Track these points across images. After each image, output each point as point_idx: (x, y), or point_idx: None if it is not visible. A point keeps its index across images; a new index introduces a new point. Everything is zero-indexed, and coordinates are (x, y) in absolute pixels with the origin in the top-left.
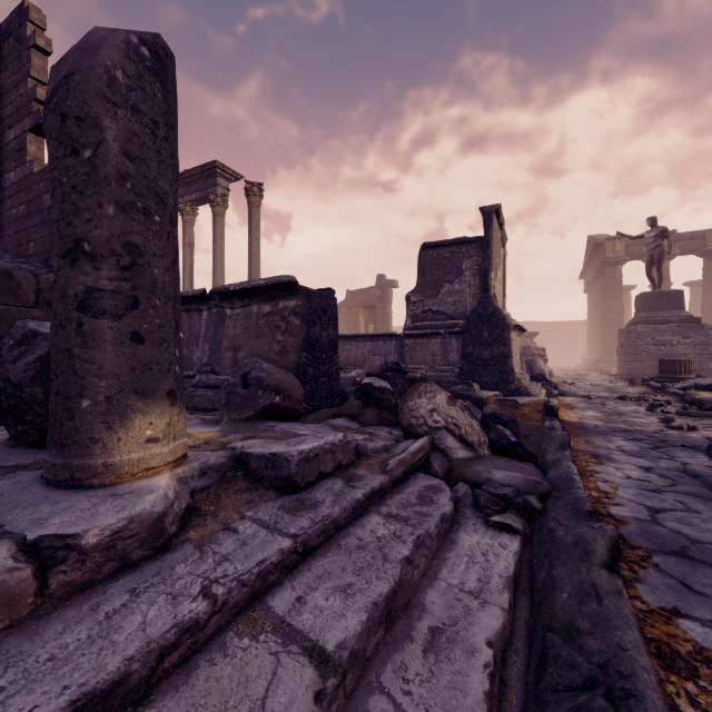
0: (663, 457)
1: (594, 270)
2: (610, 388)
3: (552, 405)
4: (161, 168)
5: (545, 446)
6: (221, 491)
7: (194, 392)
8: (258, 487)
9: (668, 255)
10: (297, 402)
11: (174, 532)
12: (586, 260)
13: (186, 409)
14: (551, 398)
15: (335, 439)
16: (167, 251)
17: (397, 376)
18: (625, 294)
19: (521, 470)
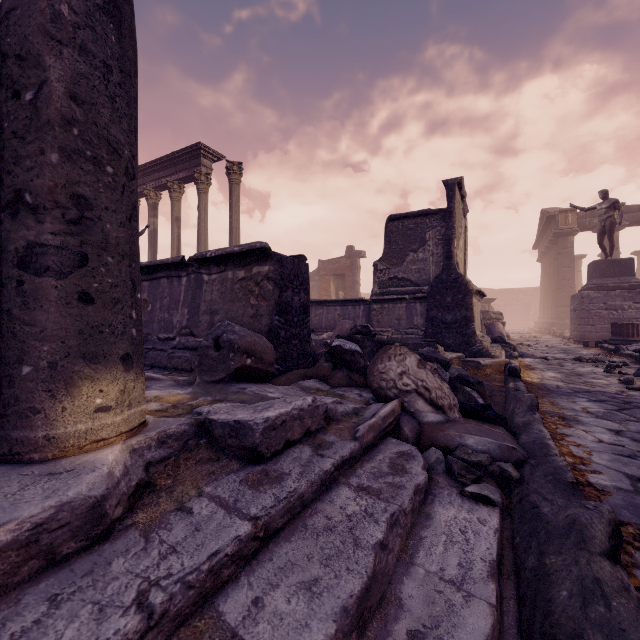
0: (631, 420)
1: (547, 241)
2: (565, 350)
3: (515, 366)
4: (115, 116)
5: (513, 408)
6: (181, 461)
7: (173, 353)
8: (221, 457)
9: (617, 226)
10: (269, 364)
11: (118, 515)
12: (540, 232)
13: (166, 370)
14: (511, 360)
15: (303, 404)
16: (121, 206)
17: (366, 339)
18: (576, 262)
19: (494, 435)
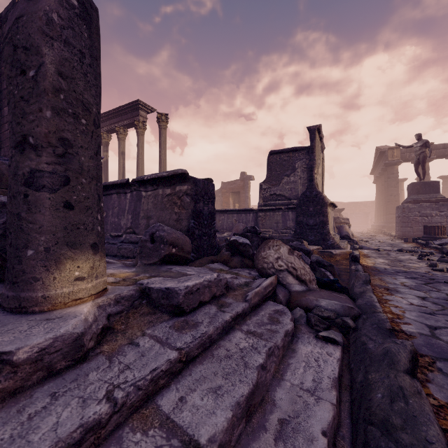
0: (433, 290)
1: (380, 169)
2: (391, 244)
3: (356, 255)
4: (87, 86)
5: (353, 282)
6: (130, 314)
7: (121, 246)
8: (156, 312)
9: (428, 158)
10: (187, 252)
11: (91, 346)
12: (375, 162)
13: (116, 257)
14: (354, 250)
15: (211, 278)
16: (91, 145)
17: (254, 235)
18: (400, 184)
19: (339, 299)
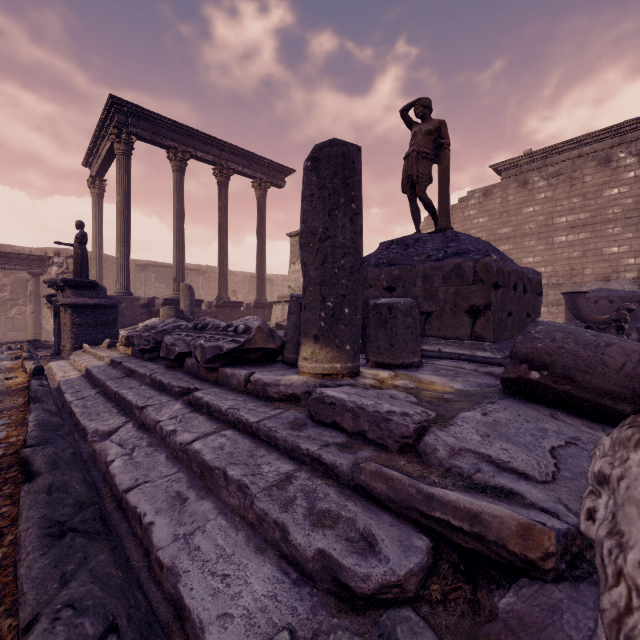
0: None
1: None
2: None
3: None
4: (315, 216)
5: None
6: None
7: None
8: None
9: None
10: (603, 392)
11: (276, 397)
12: None
13: None
14: None
15: (370, 406)
16: (316, 259)
17: None
18: None
19: None
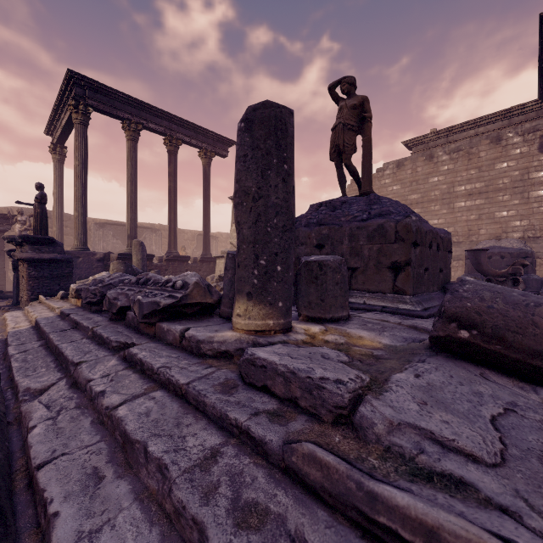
0: None
1: None
2: None
3: None
4: (248, 176)
5: None
6: None
7: None
8: None
9: None
10: (534, 353)
11: (209, 354)
12: None
13: None
14: None
15: (302, 371)
16: (250, 218)
17: None
18: None
19: None
